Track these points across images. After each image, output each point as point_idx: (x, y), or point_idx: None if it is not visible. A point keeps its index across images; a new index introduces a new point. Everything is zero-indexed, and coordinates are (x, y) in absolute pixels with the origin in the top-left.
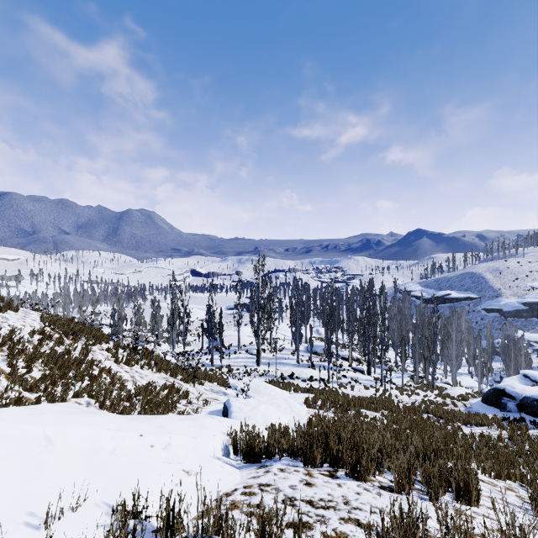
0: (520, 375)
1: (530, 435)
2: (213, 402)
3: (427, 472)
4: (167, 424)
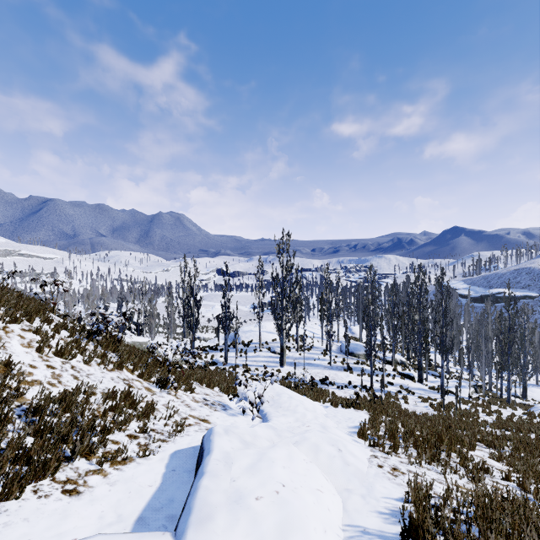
0: None
1: None
2: (195, 425)
3: None
4: None
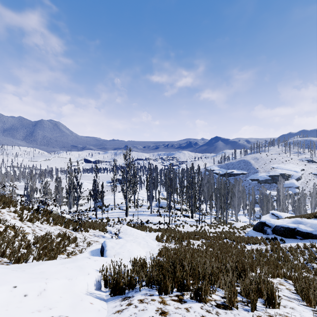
0: (270, 213)
1: (281, 247)
2: (94, 243)
3: (246, 288)
4: (49, 269)
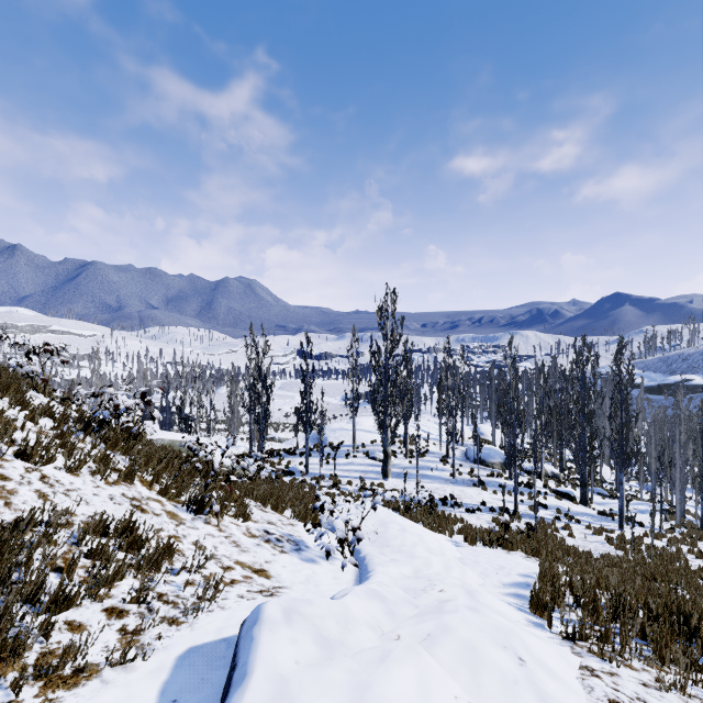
0: None
1: None
2: (241, 583)
3: None
4: None
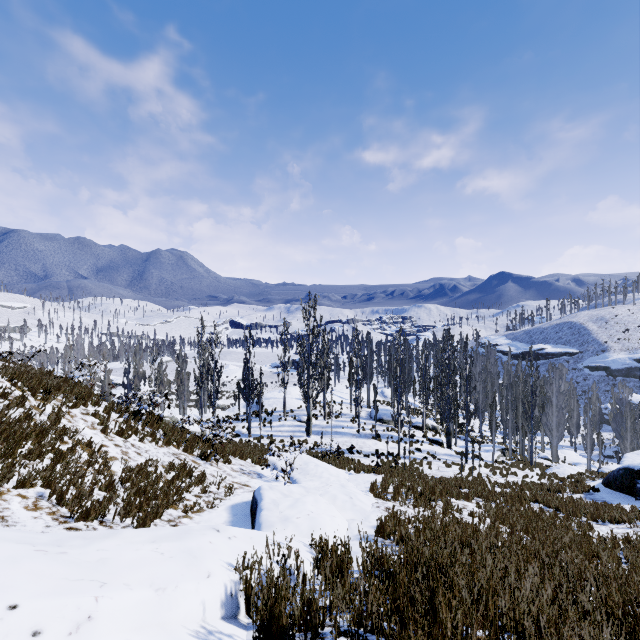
0: None
1: None
2: (240, 489)
3: None
4: (120, 552)
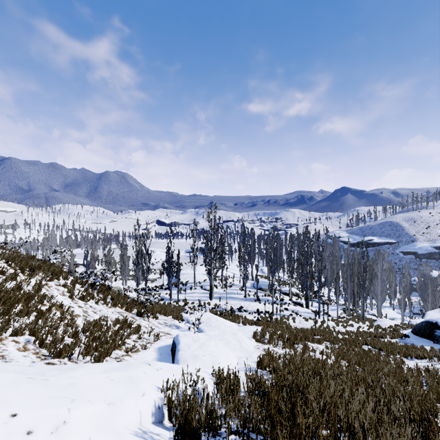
0: None
1: None
2: (164, 336)
3: None
4: (84, 379)
